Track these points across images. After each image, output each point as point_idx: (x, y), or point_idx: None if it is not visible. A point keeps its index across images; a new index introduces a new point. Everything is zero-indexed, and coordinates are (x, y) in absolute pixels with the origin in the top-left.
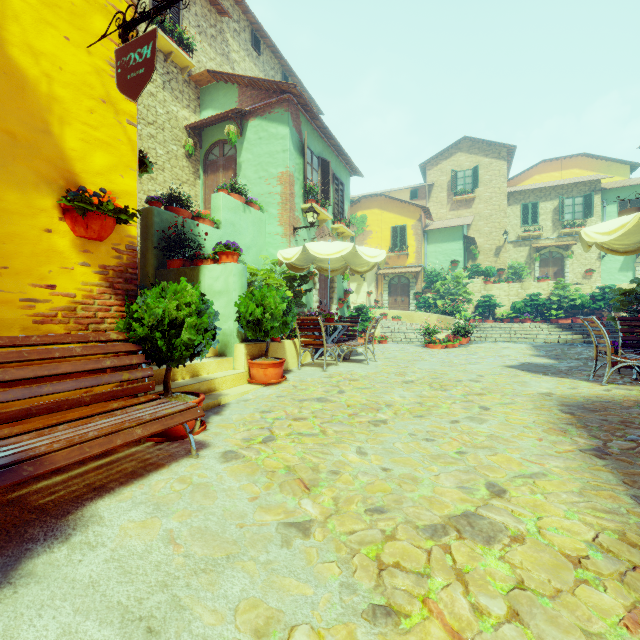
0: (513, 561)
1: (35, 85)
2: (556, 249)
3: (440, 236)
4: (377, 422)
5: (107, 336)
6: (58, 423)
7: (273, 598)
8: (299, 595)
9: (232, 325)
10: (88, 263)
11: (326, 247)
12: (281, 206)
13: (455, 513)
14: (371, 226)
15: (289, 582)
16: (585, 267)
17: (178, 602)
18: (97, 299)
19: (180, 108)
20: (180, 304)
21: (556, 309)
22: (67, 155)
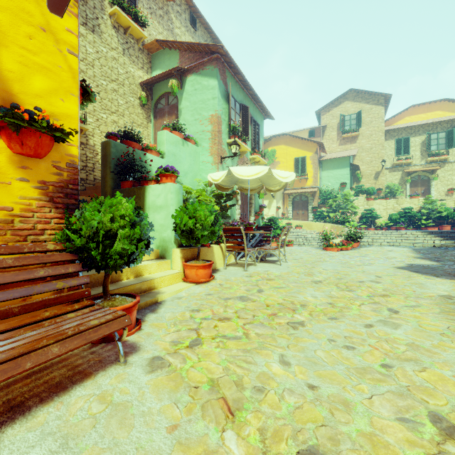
0: None
1: None
2: (424, 173)
3: (332, 164)
4: (295, 324)
5: (44, 247)
6: None
7: None
8: None
9: (170, 233)
10: (26, 178)
11: (246, 170)
12: (211, 141)
13: None
14: (279, 158)
15: None
16: (447, 187)
17: None
18: (36, 212)
19: (136, 69)
20: (115, 216)
21: (425, 219)
22: (3, 75)
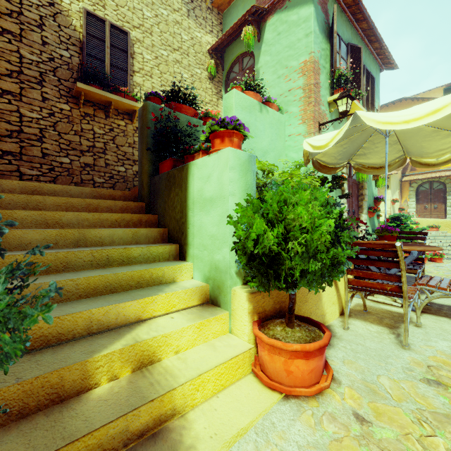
0: None
1: None
2: None
3: None
4: None
5: None
6: None
7: None
8: None
9: (228, 255)
10: None
11: (398, 112)
12: (303, 101)
13: None
14: None
15: None
16: None
17: None
18: None
19: (203, 34)
20: None
21: None
22: None
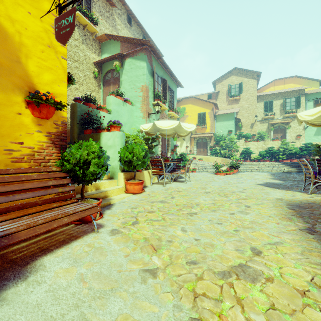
0: (268, 292)
1: (12, 37)
2: (282, 124)
3: (222, 118)
4: (191, 214)
5: (50, 169)
6: (23, 215)
7: (136, 314)
8: (150, 312)
9: (117, 163)
10: (41, 131)
11: (165, 123)
12: (142, 102)
13: (235, 264)
14: (187, 113)
15: (145, 304)
16: (296, 133)
17: (84, 316)
18: (45, 149)
19: (91, 53)
20: (89, 152)
21: (282, 155)
22: (29, 74)
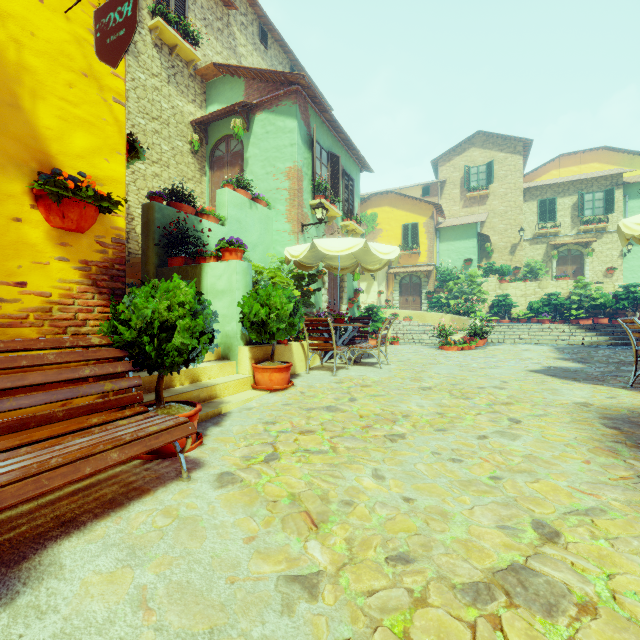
0: None
1: (1, 51)
2: (575, 246)
3: (453, 234)
4: (394, 437)
5: (88, 341)
6: (21, 444)
7: None
8: None
9: (236, 326)
10: (66, 258)
11: (336, 243)
12: (289, 202)
13: (500, 566)
14: (381, 224)
15: None
16: (606, 265)
17: None
18: (77, 298)
19: (185, 103)
20: (172, 304)
21: (576, 309)
22: (41, 134)
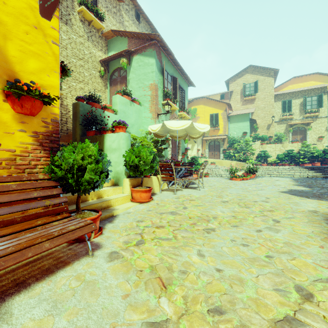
0: None
1: None
2: (301, 125)
3: (236, 119)
4: (209, 230)
5: (36, 176)
6: None
7: None
8: None
9: (122, 168)
10: (24, 130)
11: (176, 123)
12: (151, 102)
13: (279, 317)
14: (199, 114)
15: None
16: (318, 135)
17: None
18: (31, 153)
19: (97, 51)
20: (85, 156)
21: (302, 158)
22: (9, 59)
